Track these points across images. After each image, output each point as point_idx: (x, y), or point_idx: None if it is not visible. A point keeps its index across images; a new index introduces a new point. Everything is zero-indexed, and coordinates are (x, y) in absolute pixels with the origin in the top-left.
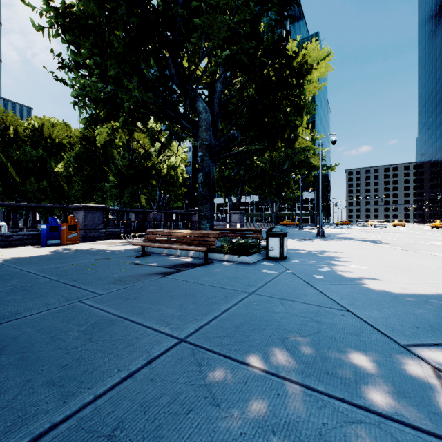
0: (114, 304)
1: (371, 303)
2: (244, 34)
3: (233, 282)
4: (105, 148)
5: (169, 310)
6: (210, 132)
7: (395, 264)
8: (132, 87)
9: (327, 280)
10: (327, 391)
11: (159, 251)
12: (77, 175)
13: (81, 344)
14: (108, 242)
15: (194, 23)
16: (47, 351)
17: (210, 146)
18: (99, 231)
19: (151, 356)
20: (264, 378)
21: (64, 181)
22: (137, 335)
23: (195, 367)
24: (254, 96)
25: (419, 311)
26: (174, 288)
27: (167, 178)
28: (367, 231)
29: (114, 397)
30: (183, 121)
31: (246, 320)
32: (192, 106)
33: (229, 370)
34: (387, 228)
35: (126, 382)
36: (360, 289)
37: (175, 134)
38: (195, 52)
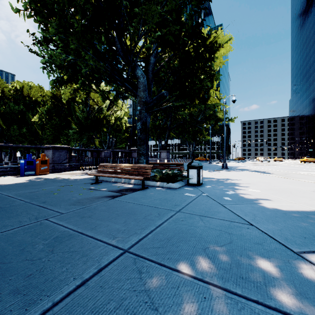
0: (73, 221)
1: (267, 218)
2: (171, 20)
3: (164, 202)
4: (69, 105)
5: (116, 225)
6: (146, 92)
7: (280, 188)
8: (88, 57)
9: (232, 200)
10: (243, 294)
11: (108, 179)
12: (48, 124)
13: (45, 256)
14: (70, 172)
15: (134, 11)
16: (16, 262)
17: (146, 102)
18: (64, 164)
19: (101, 265)
20: (193, 283)
21: (39, 128)
22: (90, 247)
23: (137, 274)
24: (178, 66)
25: (304, 224)
26: (119, 208)
27: (114, 126)
28: (257, 164)
29: (69, 304)
30: (126, 84)
31: (175, 233)
32: (133, 73)
33: (164, 276)
34: (270, 163)
35: (79, 289)
36: (258, 208)
37: (120, 94)
38: (135, 33)
